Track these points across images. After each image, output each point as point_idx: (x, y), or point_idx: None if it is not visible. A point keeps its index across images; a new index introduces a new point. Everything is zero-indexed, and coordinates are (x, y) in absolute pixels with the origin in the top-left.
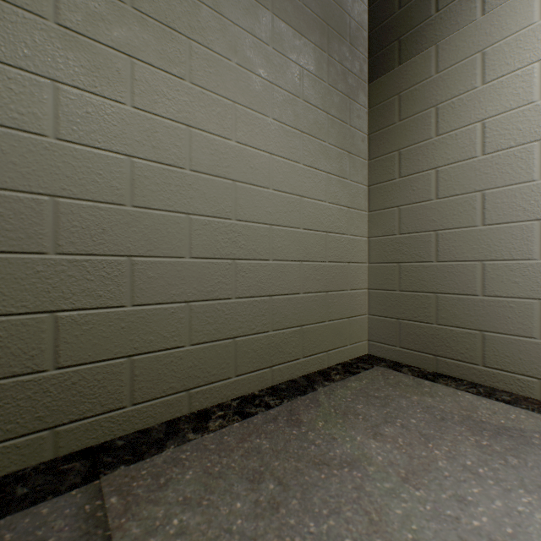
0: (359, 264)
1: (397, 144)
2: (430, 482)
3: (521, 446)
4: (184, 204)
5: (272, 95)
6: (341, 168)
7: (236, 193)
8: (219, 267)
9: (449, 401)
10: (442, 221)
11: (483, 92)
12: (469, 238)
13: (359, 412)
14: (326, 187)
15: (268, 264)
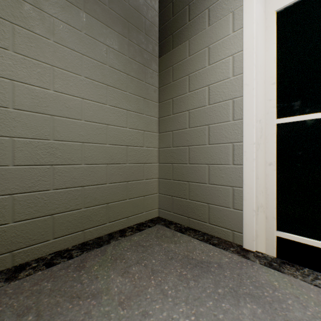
0: (152, 164)
1: (172, 95)
2: (135, 303)
3: (202, 273)
4: (8, 131)
5: (84, 62)
6: (138, 107)
7: (54, 123)
8: (39, 170)
9: (183, 246)
10: (191, 140)
11: (209, 70)
12: (203, 151)
13: (126, 257)
14: (127, 119)
15: (81, 167)
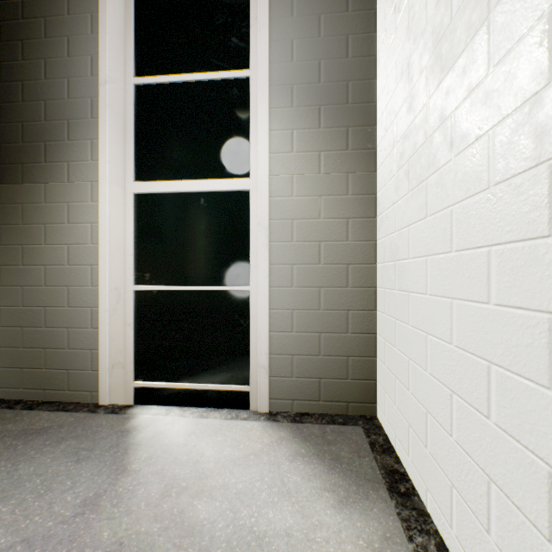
0: None
1: (22, 241)
2: None
3: (37, 437)
4: None
5: None
6: None
7: None
8: None
9: (26, 421)
10: (49, 301)
11: (69, 228)
12: (63, 314)
13: None
14: None
15: None
